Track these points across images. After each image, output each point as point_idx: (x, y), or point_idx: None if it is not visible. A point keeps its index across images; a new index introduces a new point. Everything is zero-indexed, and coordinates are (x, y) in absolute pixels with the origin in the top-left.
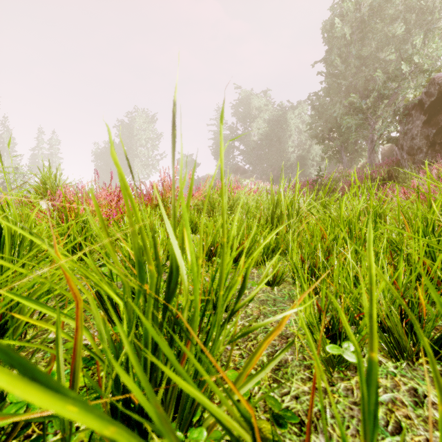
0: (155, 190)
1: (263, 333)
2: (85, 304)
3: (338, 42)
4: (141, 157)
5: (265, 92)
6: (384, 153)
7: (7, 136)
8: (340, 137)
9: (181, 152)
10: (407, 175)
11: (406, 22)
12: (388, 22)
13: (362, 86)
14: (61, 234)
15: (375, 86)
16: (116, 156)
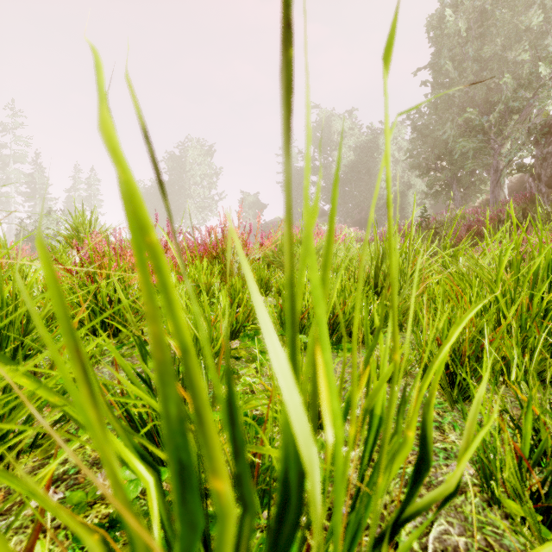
0: (232, 231)
1: (398, 480)
2: (62, 507)
3: (449, 41)
4: (195, 198)
5: (350, 111)
6: (511, 187)
7: (40, 175)
8: (451, 167)
9: (308, 119)
10: (549, 214)
11: (545, 9)
12: (519, 10)
13: (483, 98)
14: (85, 299)
15: (500, 97)
16: (114, 130)
